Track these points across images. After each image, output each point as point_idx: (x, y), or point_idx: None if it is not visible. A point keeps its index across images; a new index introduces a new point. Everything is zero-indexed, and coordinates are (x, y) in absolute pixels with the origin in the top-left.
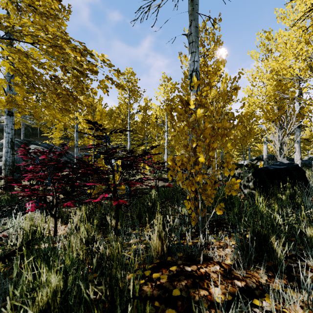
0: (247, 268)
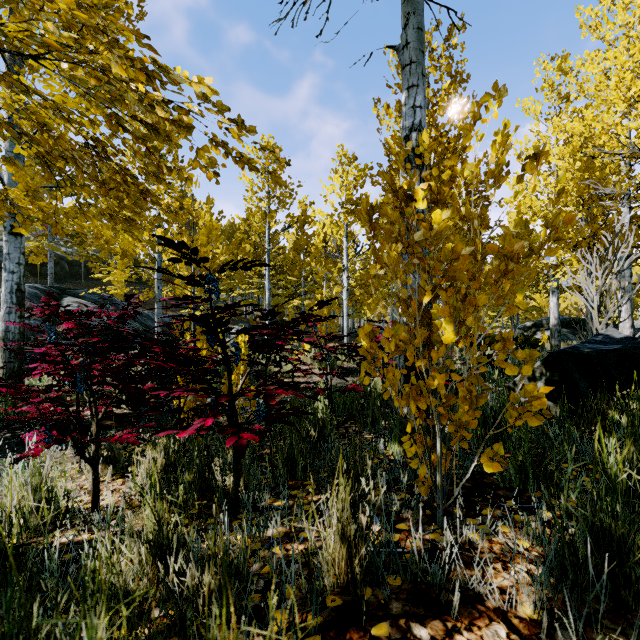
0: (583, 634)
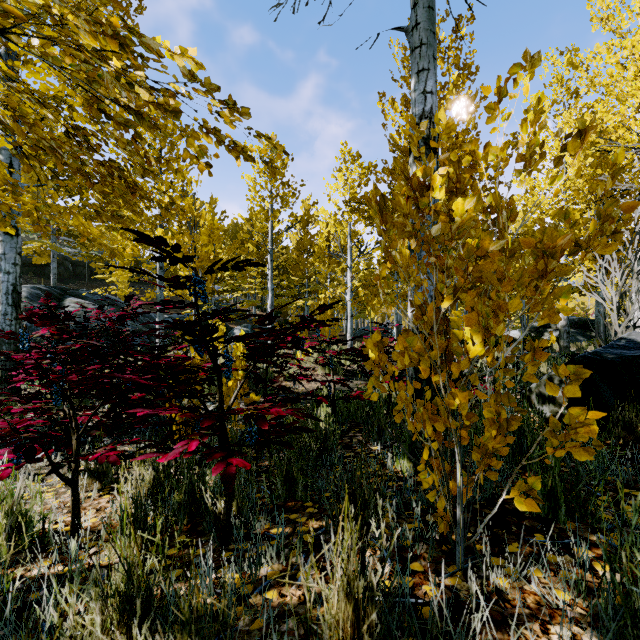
0: None
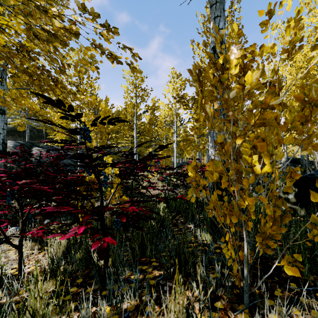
0: None
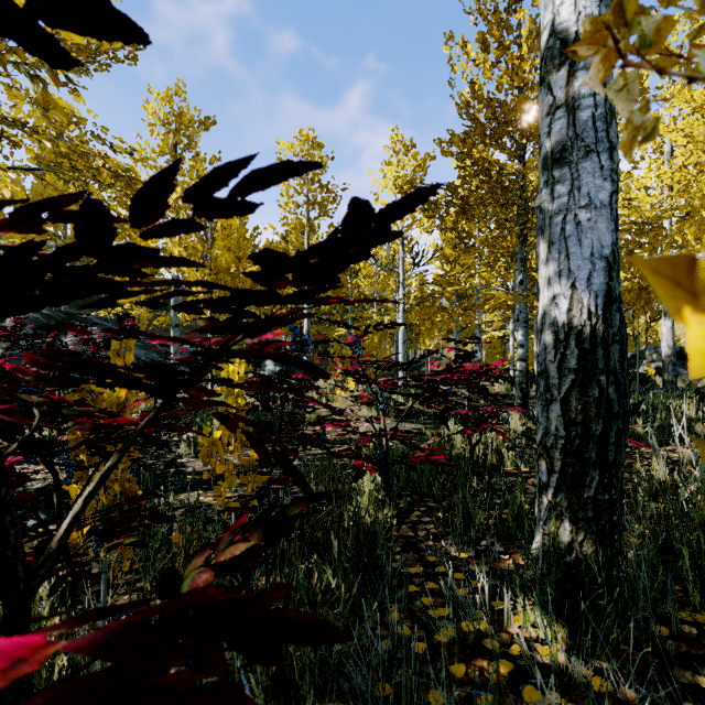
0: None
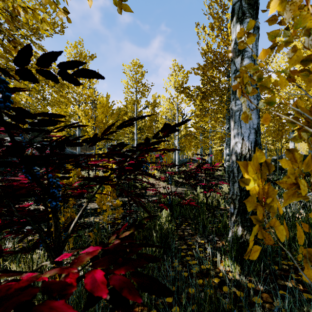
0: None
